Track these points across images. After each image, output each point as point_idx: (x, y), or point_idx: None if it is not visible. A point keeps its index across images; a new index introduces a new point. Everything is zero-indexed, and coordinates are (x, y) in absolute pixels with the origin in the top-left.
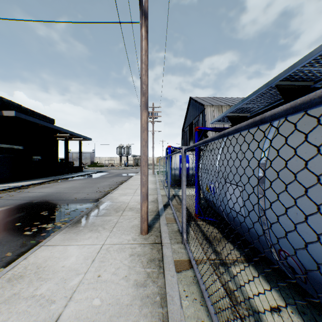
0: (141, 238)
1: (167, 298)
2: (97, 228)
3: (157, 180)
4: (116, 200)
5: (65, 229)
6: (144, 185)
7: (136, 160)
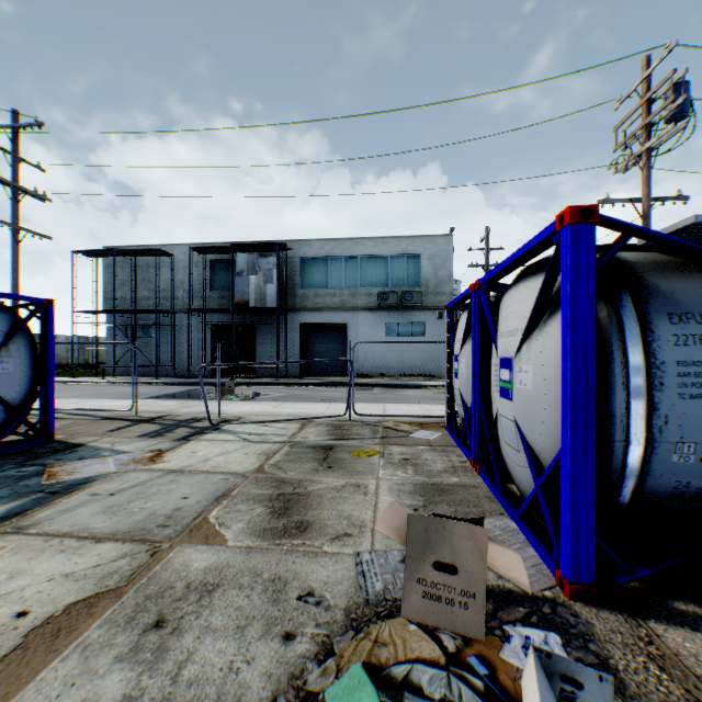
0: None
1: None
2: None
3: None
4: None
5: None
6: None
7: None
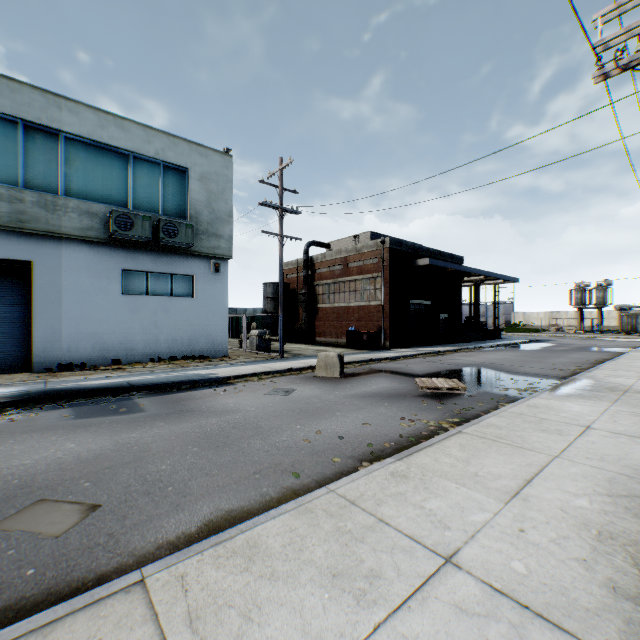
0: None
1: None
2: (589, 398)
3: None
4: (602, 381)
5: (545, 392)
6: None
7: (628, 319)
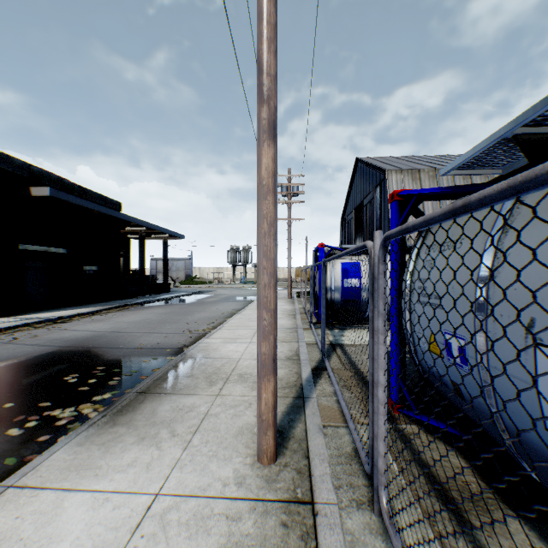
0: (257, 477)
1: None
2: (158, 431)
3: (297, 310)
4: (214, 354)
5: (85, 431)
6: (265, 337)
7: None
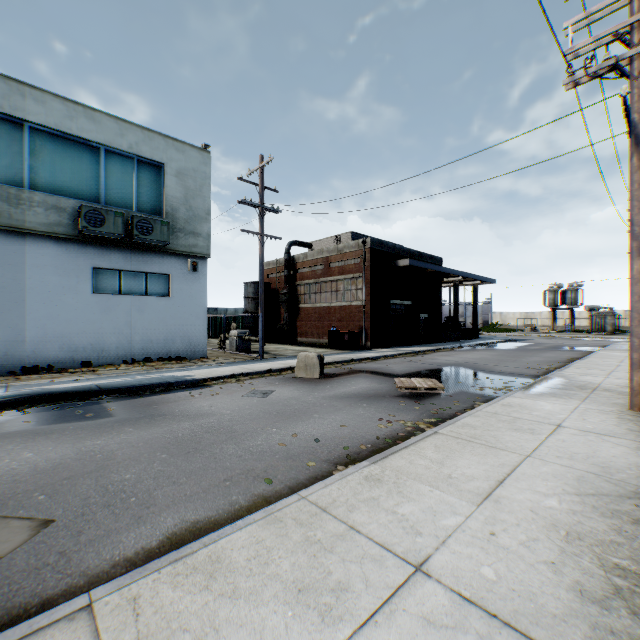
0: (629, 412)
1: None
2: (560, 396)
3: None
4: (573, 379)
5: (519, 391)
6: (634, 350)
7: (598, 319)
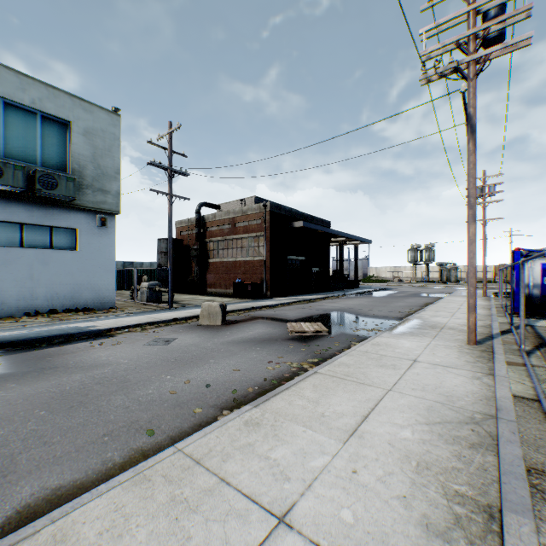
0: (467, 346)
1: (494, 370)
2: (417, 335)
3: (491, 305)
4: (427, 320)
5: (387, 331)
6: (470, 297)
7: (445, 272)
